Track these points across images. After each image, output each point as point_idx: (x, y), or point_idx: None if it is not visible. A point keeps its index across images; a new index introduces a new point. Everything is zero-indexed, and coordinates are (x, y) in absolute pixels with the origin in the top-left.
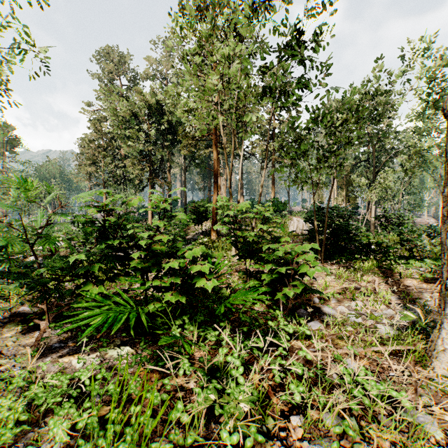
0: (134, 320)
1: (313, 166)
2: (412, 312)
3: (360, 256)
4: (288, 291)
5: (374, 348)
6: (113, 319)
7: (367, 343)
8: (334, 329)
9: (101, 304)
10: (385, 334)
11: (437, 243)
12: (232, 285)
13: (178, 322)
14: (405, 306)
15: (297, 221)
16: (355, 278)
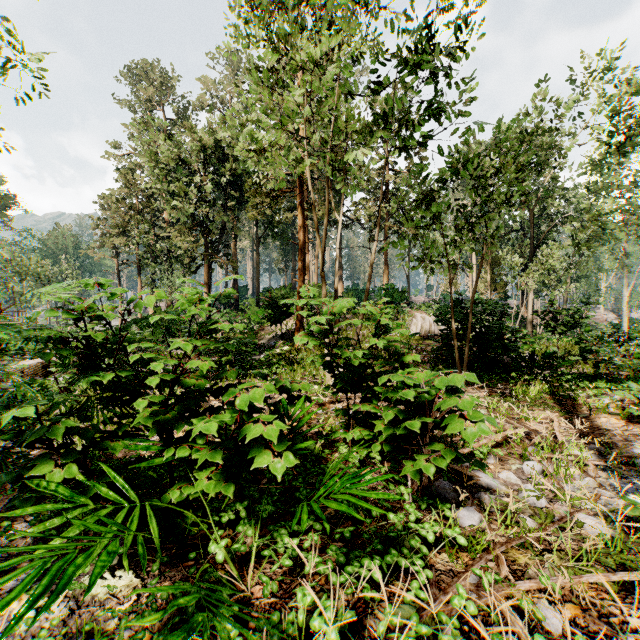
0: (133, 533)
1: (451, 238)
2: (627, 483)
3: (520, 374)
4: (425, 465)
5: (587, 578)
6: (50, 580)
7: (566, 556)
8: (505, 525)
9: (64, 506)
10: (593, 535)
11: (627, 351)
12: (326, 429)
13: (227, 516)
14: (611, 469)
15: (421, 319)
16: (520, 415)
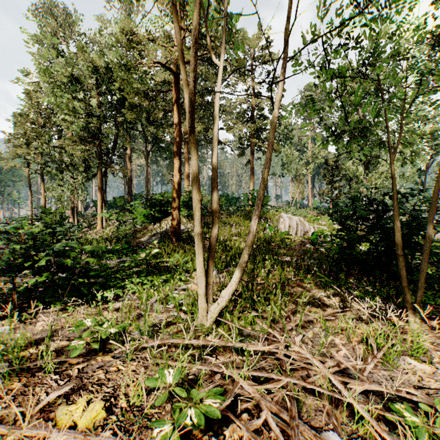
0: None
1: None
2: None
3: None
4: None
5: None
6: None
7: None
8: None
9: None
10: None
11: None
12: None
13: None
14: None
15: (288, 218)
16: None
